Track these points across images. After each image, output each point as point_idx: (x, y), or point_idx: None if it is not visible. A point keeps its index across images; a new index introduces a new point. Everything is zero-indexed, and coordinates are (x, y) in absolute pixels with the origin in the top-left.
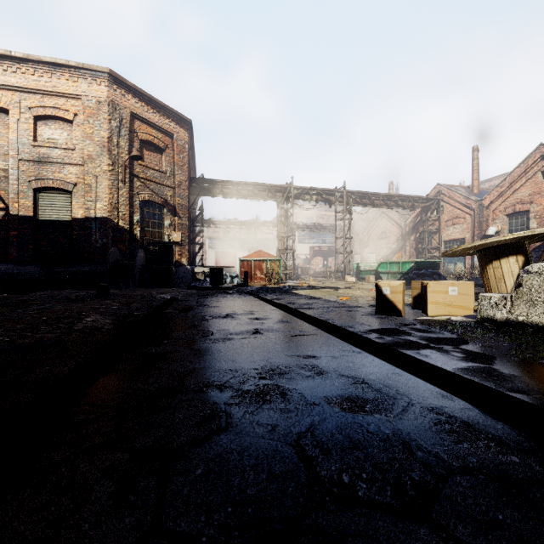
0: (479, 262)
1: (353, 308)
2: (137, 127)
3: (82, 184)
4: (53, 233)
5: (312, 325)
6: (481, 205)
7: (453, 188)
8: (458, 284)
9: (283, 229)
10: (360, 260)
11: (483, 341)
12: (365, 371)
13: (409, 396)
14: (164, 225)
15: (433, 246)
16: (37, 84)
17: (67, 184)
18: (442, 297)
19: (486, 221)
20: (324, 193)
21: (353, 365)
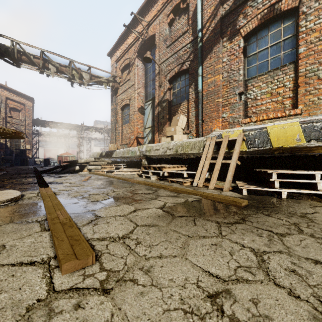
0: None
1: None
2: (8, 102)
3: None
4: None
5: None
6: None
7: None
8: None
9: (79, 142)
10: None
11: None
12: None
13: None
14: (21, 141)
15: None
16: None
17: None
18: None
19: None
20: (98, 129)
21: None
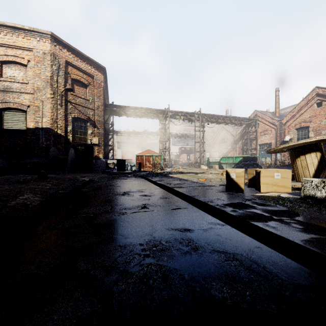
0: (291, 156)
1: (209, 186)
2: (70, 71)
3: (33, 106)
4: (13, 137)
5: (184, 200)
6: (281, 123)
7: (264, 113)
8: (281, 171)
9: (163, 136)
10: (209, 156)
11: (310, 213)
12: (232, 245)
13: (278, 275)
14: (88, 133)
15: (253, 147)
16: (3, 40)
17: (23, 106)
18: (270, 180)
19: (284, 132)
20: (188, 115)
21: (220, 238)
